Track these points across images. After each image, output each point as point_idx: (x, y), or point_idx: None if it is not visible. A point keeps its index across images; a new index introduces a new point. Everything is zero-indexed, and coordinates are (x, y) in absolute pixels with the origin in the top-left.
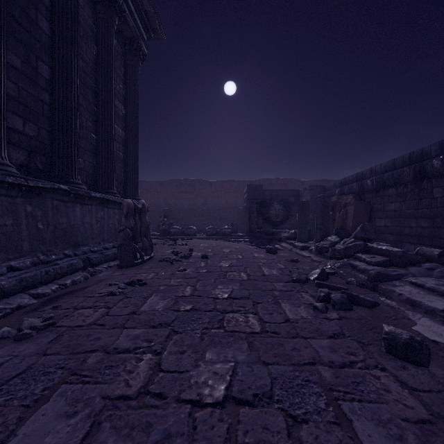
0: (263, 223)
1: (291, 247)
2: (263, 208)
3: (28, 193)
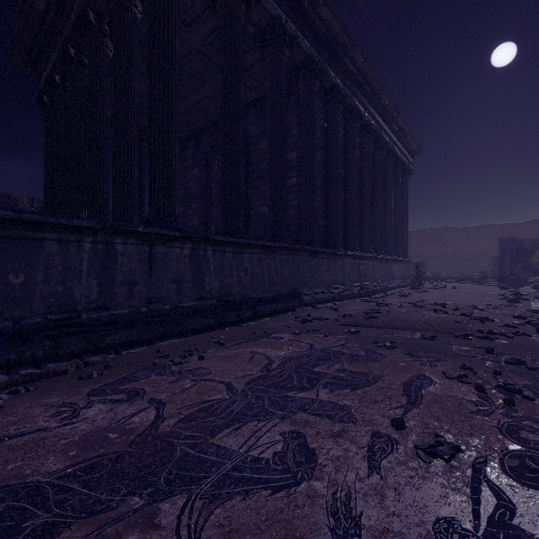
0: (523, 271)
1: (529, 288)
2: (522, 257)
3: (387, 261)
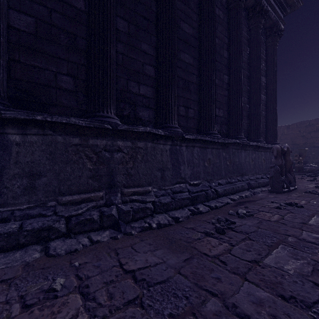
0: None
1: None
2: None
3: (223, 146)
